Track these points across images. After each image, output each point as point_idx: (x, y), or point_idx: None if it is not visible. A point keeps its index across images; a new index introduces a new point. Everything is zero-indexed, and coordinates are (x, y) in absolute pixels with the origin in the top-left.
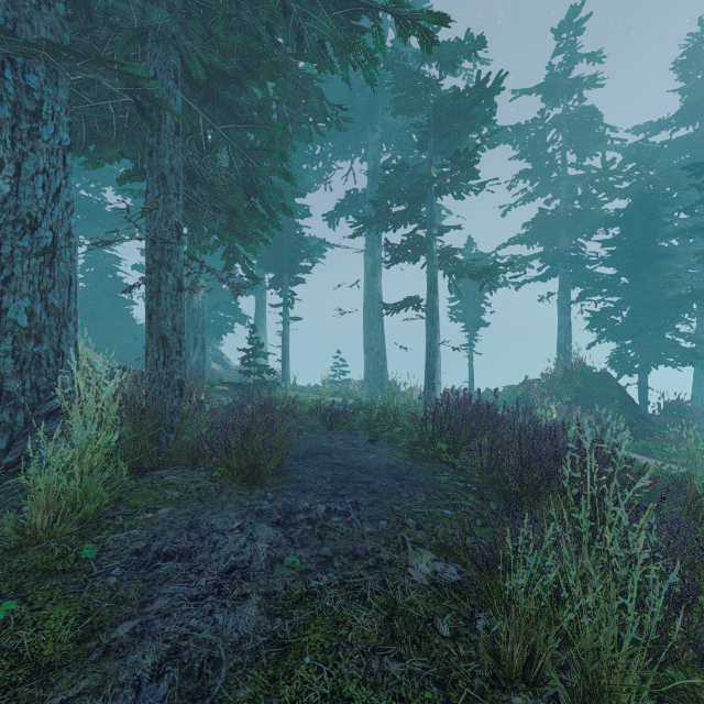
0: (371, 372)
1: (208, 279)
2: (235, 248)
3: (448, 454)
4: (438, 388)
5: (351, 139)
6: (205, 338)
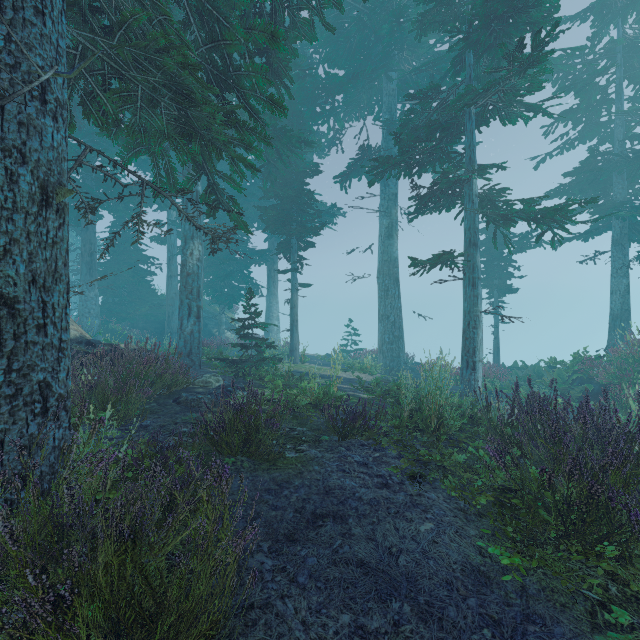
0: (386, 343)
1: (205, 240)
2: (216, 183)
3: (616, 564)
4: (479, 368)
5: (364, 89)
6: (200, 305)
